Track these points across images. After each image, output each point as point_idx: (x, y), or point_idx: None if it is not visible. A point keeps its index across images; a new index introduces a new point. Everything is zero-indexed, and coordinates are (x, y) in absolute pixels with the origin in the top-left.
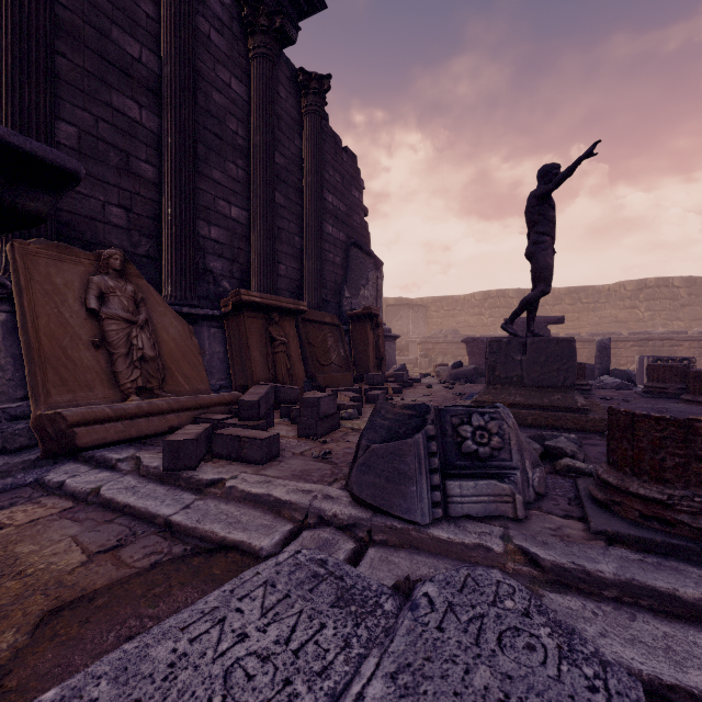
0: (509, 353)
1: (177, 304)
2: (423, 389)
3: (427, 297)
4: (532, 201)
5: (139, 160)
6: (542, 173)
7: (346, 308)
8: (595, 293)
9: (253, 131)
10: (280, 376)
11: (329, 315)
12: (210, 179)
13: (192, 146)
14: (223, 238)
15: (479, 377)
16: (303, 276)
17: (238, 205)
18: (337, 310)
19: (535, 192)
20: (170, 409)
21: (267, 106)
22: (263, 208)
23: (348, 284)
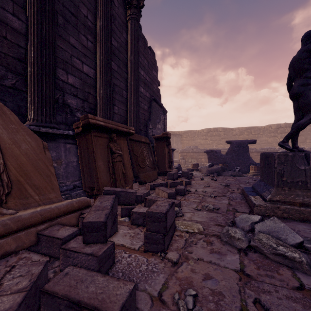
0: (295, 164)
1: (37, 125)
2: (200, 181)
3: (181, 131)
4: (304, 54)
5: (6, 11)
6: (308, 36)
7: (150, 134)
8: (258, 130)
9: (98, 18)
10: (118, 179)
11: (144, 137)
12: (67, 42)
13: (51, 8)
14: (77, 84)
15: (223, 172)
16: (127, 115)
17: (88, 64)
18: (145, 135)
19: (308, 47)
20: (6, 231)
21: (107, 3)
22: (105, 68)
23: (151, 121)
